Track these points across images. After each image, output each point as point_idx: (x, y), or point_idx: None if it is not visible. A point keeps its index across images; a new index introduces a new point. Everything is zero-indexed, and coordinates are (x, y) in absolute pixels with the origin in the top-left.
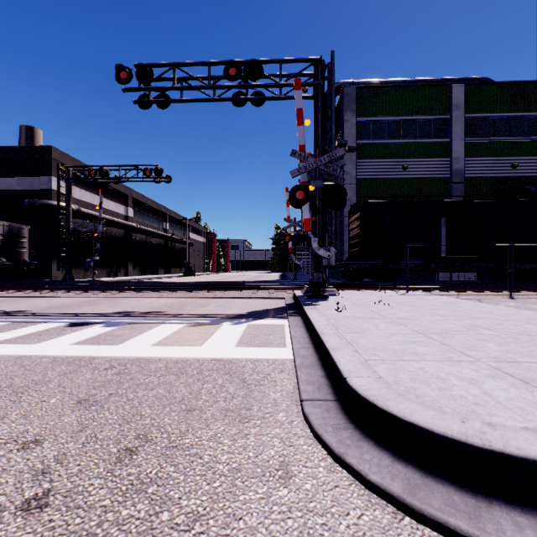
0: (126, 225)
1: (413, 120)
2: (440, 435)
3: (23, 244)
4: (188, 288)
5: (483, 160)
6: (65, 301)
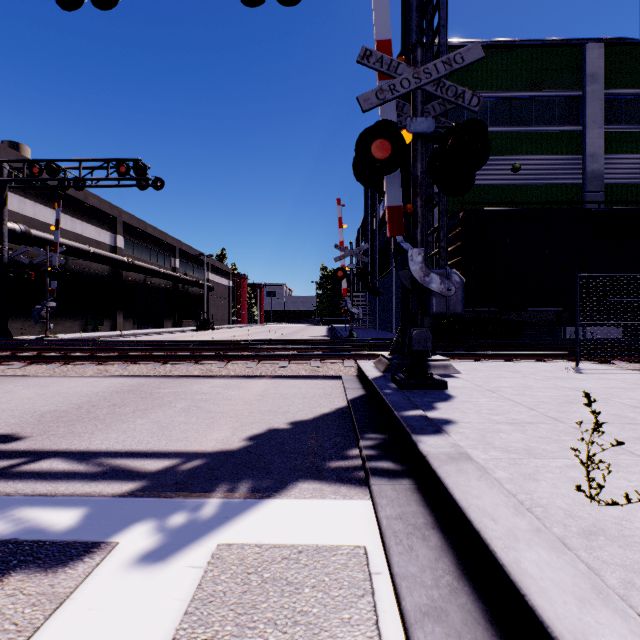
0: (110, 258)
1: (527, 98)
2: None
3: None
4: (160, 356)
5: (631, 159)
6: None
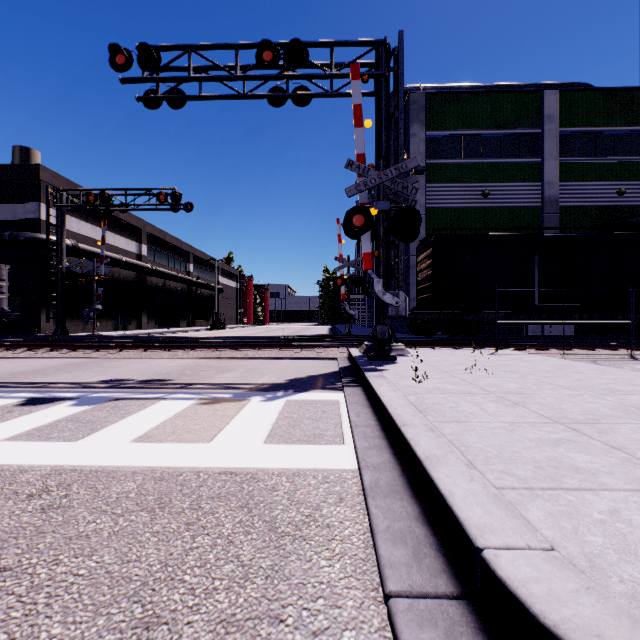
0: (138, 266)
1: (495, 135)
2: None
3: (2, 289)
4: (210, 345)
5: (583, 185)
6: (41, 364)
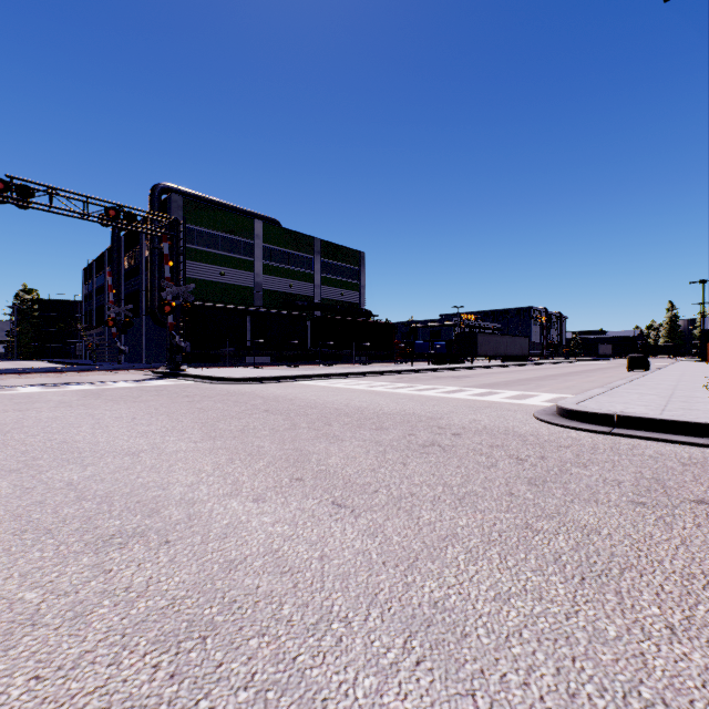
0: None
1: (229, 238)
2: (240, 378)
3: None
4: (43, 371)
5: (274, 278)
6: None
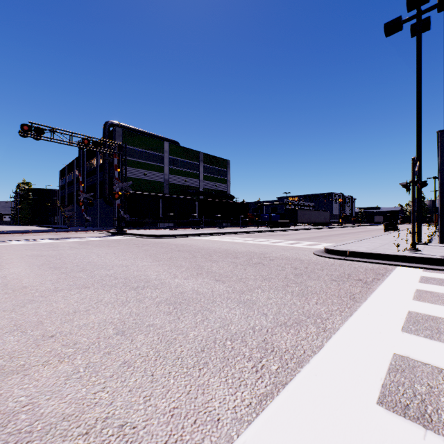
0: None
1: (149, 152)
2: (160, 235)
3: None
4: (47, 231)
5: (176, 176)
6: None
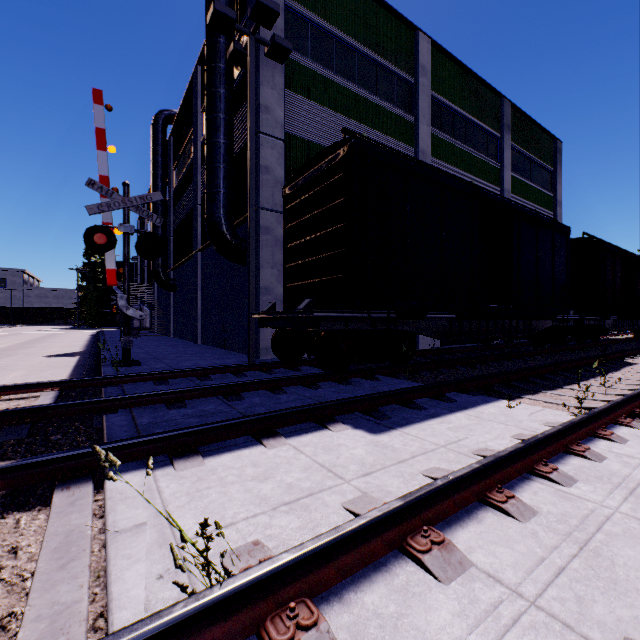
0: None
1: (372, 61)
2: None
3: None
4: None
5: (446, 167)
6: None
